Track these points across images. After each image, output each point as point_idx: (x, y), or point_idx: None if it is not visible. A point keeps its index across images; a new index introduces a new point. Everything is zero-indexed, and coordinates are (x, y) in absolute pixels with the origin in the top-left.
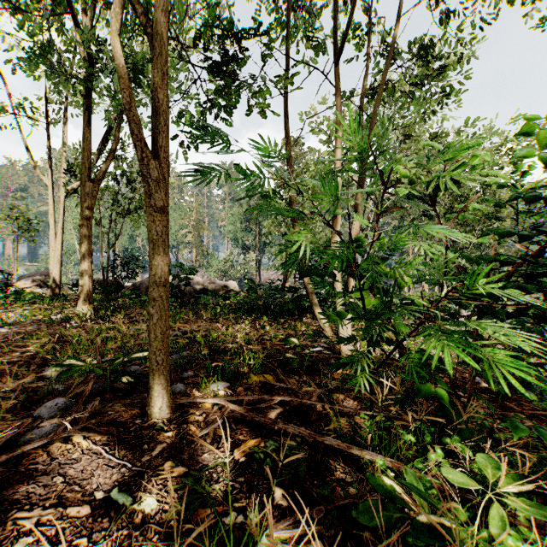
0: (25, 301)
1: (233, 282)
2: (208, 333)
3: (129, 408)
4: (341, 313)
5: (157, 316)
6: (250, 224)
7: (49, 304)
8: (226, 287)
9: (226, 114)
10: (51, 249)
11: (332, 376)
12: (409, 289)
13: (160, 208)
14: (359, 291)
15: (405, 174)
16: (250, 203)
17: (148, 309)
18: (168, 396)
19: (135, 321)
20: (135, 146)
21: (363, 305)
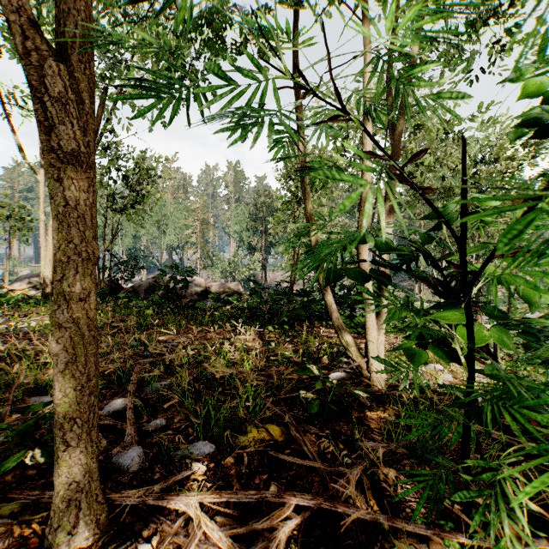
0: (8, 305)
1: (237, 284)
2: (197, 353)
3: (29, 513)
4: (412, 352)
5: (67, 357)
6: (256, 224)
7: (30, 309)
8: (230, 289)
9: (216, 55)
10: (43, 248)
11: (367, 424)
12: (420, 290)
13: (70, 155)
14: (443, 311)
15: (530, 92)
16: (256, 203)
17: (49, 344)
18: (92, 500)
19: (115, 332)
20: (9, 25)
21: (470, 343)
